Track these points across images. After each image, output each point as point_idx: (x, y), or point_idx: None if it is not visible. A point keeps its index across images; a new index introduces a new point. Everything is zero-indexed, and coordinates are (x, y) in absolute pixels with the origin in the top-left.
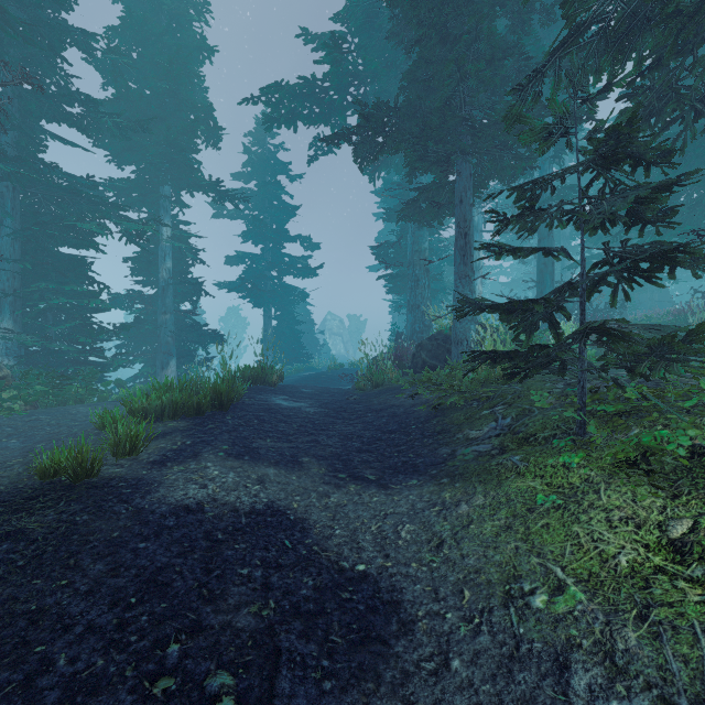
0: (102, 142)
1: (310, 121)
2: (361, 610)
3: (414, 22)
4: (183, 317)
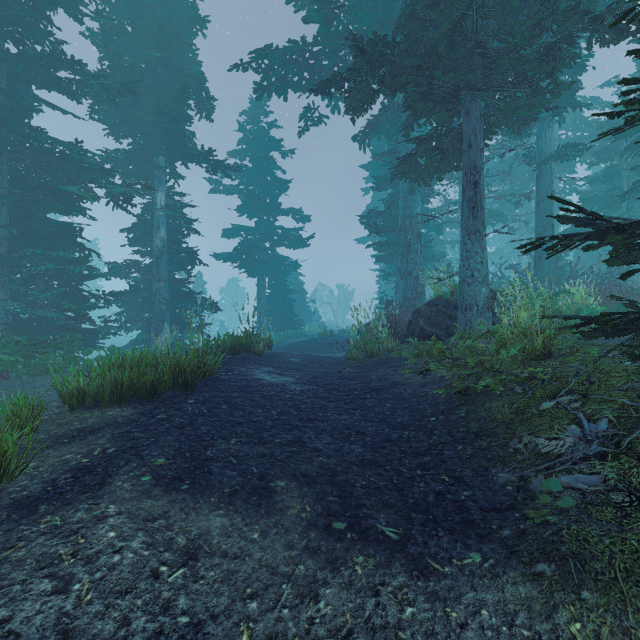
0: (99, 114)
1: (300, 88)
2: None
3: None
4: (179, 286)
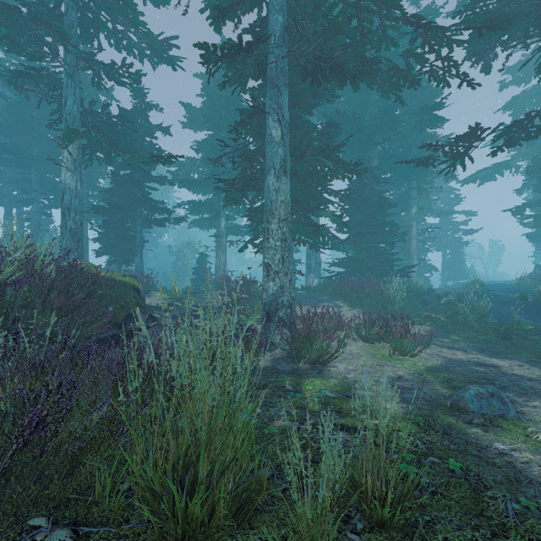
0: None
1: (483, 179)
2: None
3: (536, 189)
4: None
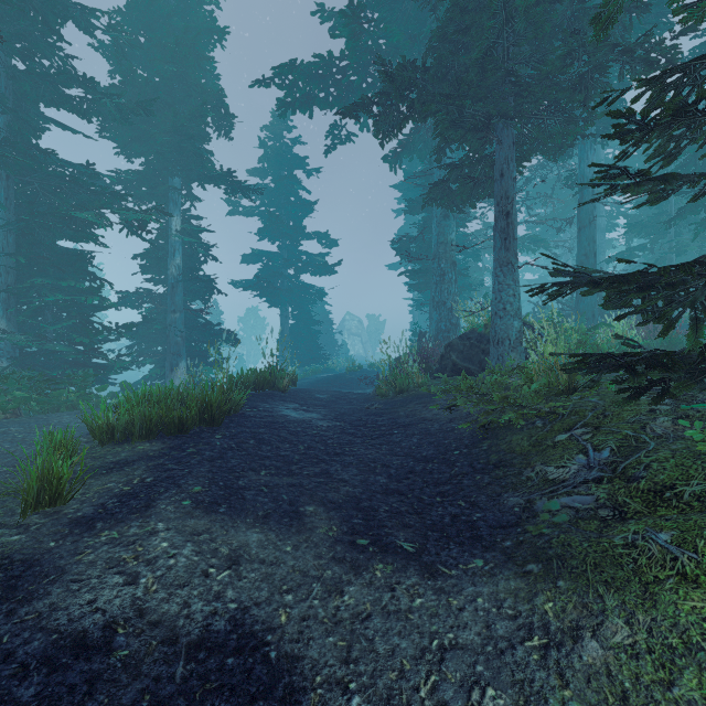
0: (109, 132)
1: (326, 105)
2: None
3: None
4: (195, 317)
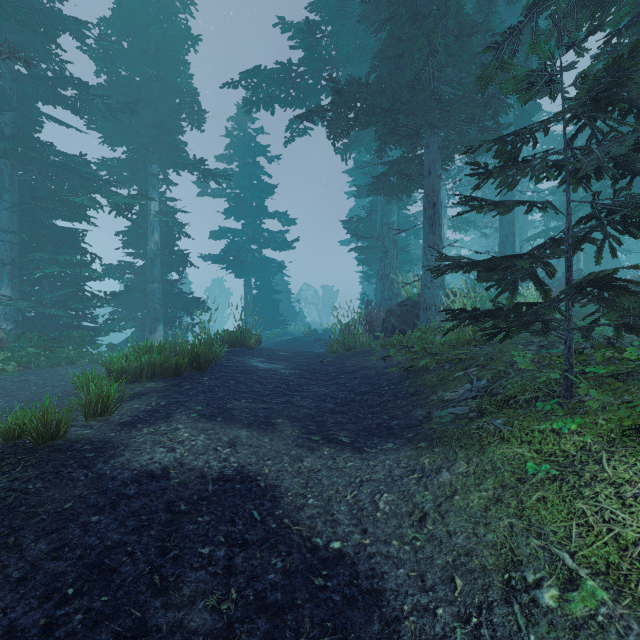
0: (96, 125)
1: (286, 104)
2: (337, 602)
3: None
4: (170, 286)
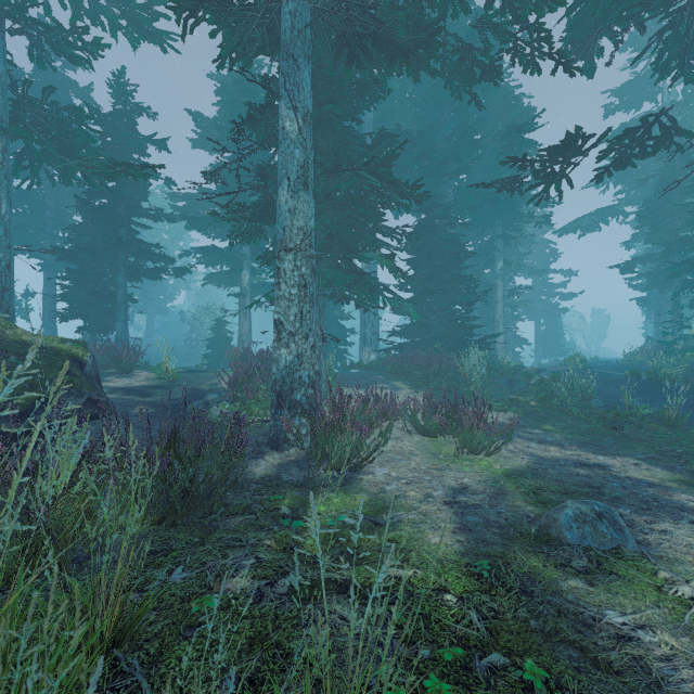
0: None
1: (585, 228)
2: None
3: (648, 240)
4: None
